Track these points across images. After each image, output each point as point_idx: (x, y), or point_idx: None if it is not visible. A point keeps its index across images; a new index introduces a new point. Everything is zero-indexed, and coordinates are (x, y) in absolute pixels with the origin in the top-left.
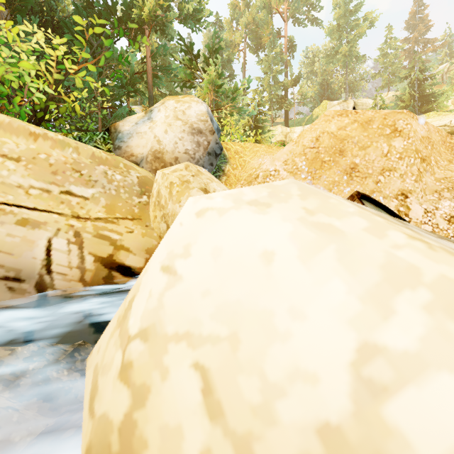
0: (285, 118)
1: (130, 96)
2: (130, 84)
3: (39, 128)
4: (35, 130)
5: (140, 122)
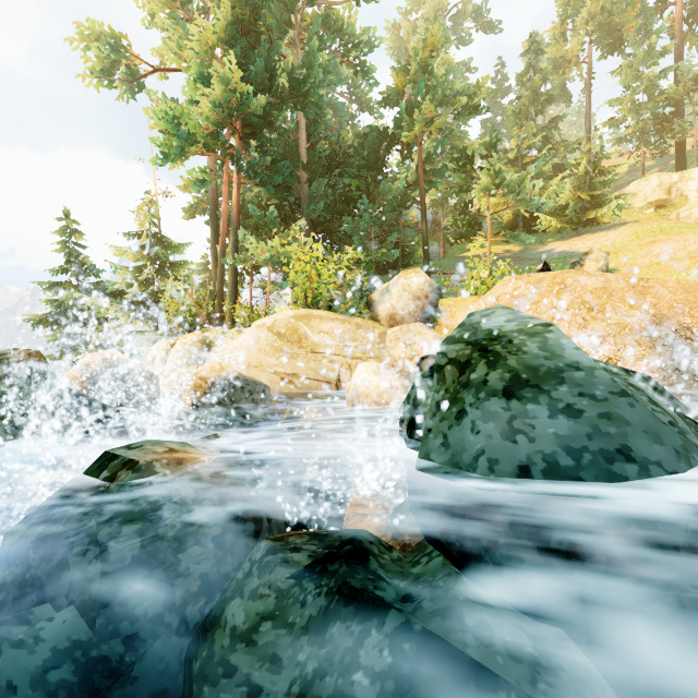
0: (676, 153)
1: (402, 215)
2: (402, 203)
3: (335, 315)
4: (333, 317)
5: (384, 295)
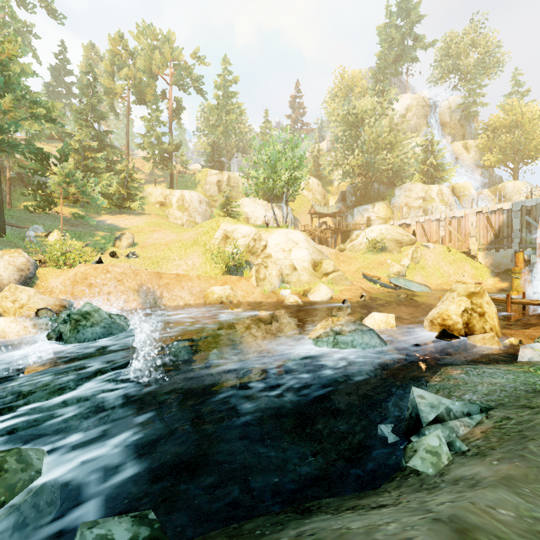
0: (170, 177)
1: None
2: None
3: None
4: None
5: None
